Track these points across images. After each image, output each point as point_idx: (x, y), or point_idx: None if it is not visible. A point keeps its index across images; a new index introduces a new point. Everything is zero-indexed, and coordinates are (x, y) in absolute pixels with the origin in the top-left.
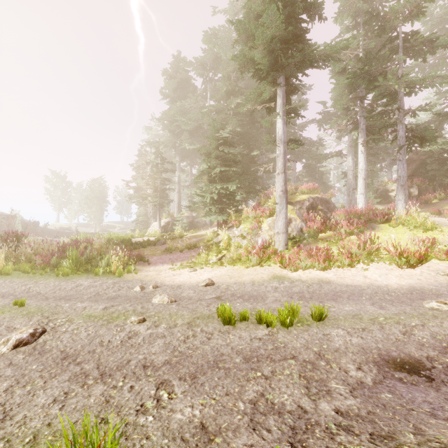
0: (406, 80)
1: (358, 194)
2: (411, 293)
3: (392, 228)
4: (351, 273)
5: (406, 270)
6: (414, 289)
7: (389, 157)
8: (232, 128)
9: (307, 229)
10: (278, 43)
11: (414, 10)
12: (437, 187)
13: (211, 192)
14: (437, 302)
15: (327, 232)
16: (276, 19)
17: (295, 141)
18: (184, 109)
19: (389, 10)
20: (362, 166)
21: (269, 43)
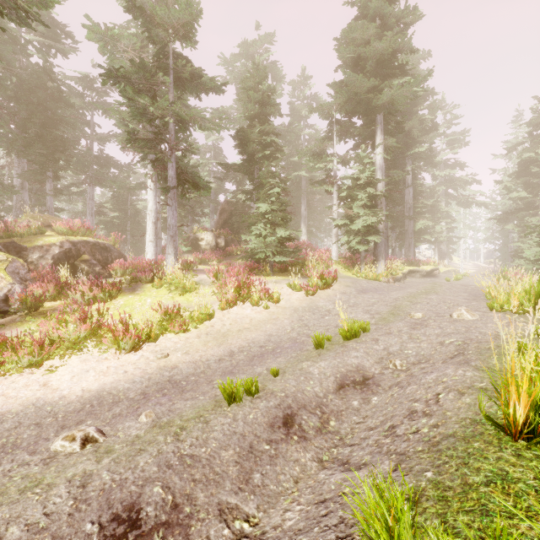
0: (173, 110)
1: (147, 241)
2: (81, 409)
3: (156, 289)
4: (26, 381)
5: (124, 357)
6: (97, 397)
7: (211, 202)
8: None
9: (15, 298)
10: None
11: (181, 29)
12: (241, 240)
13: None
14: (66, 437)
15: (67, 297)
16: None
17: None
18: None
19: (155, 13)
20: (152, 207)
21: None
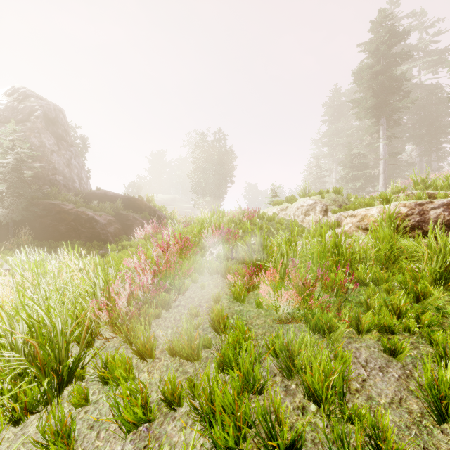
0: None
1: None
2: None
3: None
4: None
5: None
6: None
7: None
8: (368, 141)
9: None
10: (372, 108)
11: None
12: None
13: (347, 188)
14: None
15: None
16: (368, 99)
17: (393, 153)
18: (338, 129)
19: None
20: None
21: (367, 109)
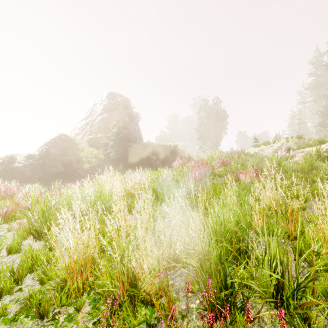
0: None
1: None
2: None
3: None
4: None
5: None
6: None
7: None
8: None
9: None
10: None
11: None
12: None
13: (325, 132)
14: None
15: None
16: None
17: None
18: (319, 83)
19: None
20: None
21: None
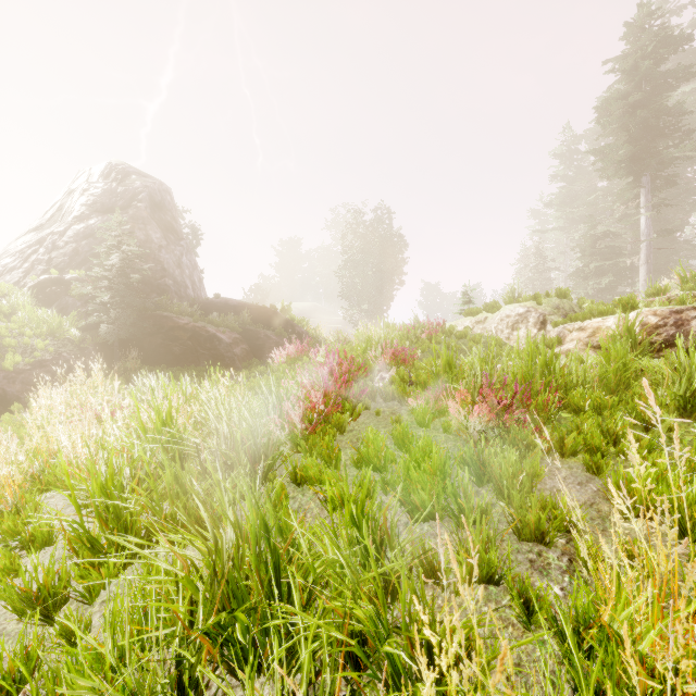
0: None
1: None
2: None
3: None
4: None
5: None
6: None
7: None
8: (623, 212)
9: None
10: (626, 161)
11: None
12: None
13: (586, 288)
14: None
15: None
16: (620, 148)
17: (663, 230)
18: (573, 193)
19: None
20: None
21: (618, 164)
